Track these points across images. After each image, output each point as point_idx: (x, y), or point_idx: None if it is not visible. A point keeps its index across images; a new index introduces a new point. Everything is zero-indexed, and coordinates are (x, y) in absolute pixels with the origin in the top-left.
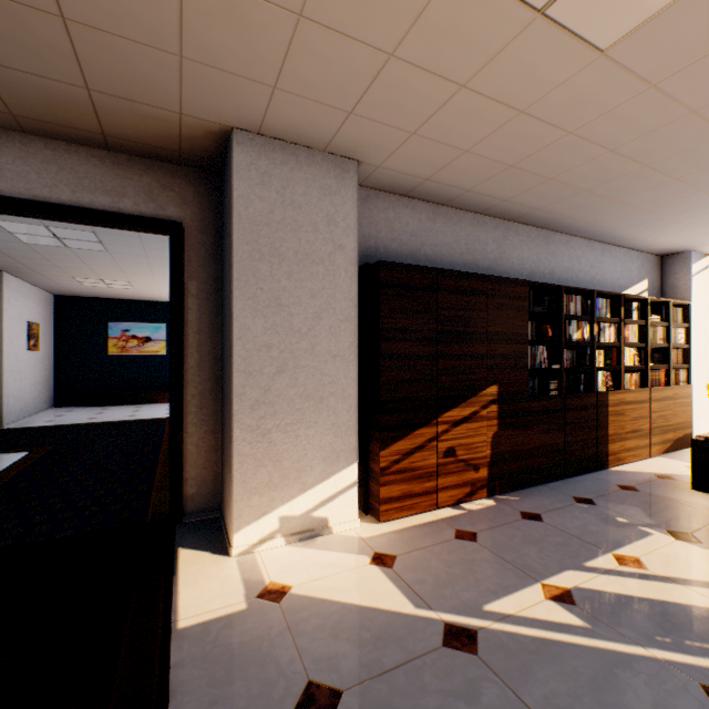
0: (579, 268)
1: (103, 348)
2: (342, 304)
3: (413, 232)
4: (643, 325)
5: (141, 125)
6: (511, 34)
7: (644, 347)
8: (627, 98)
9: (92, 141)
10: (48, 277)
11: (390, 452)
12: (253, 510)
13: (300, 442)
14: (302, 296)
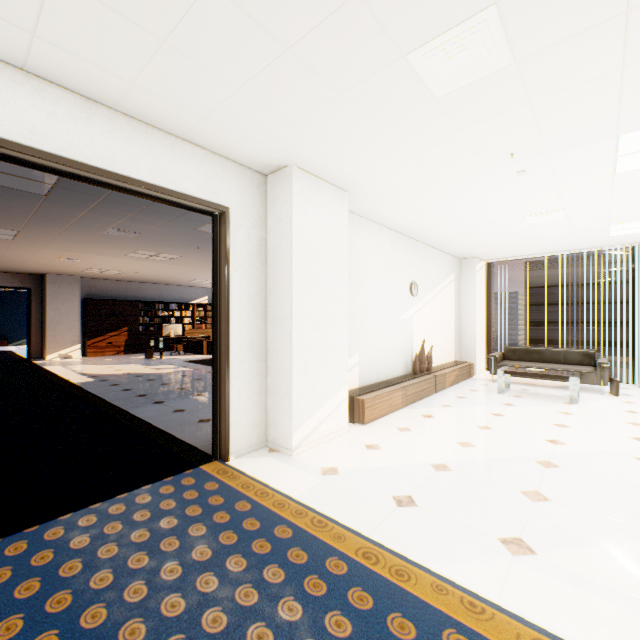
0: (174, 294)
1: None
2: (77, 308)
3: (104, 288)
4: (194, 311)
5: (23, 272)
6: (98, 273)
7: (195, 317)
8: (130, 276)
9: (8, 272)
10: None
11: (91, 342)
12: (52, 352)
13: (65, 338)
14: (65, 307)
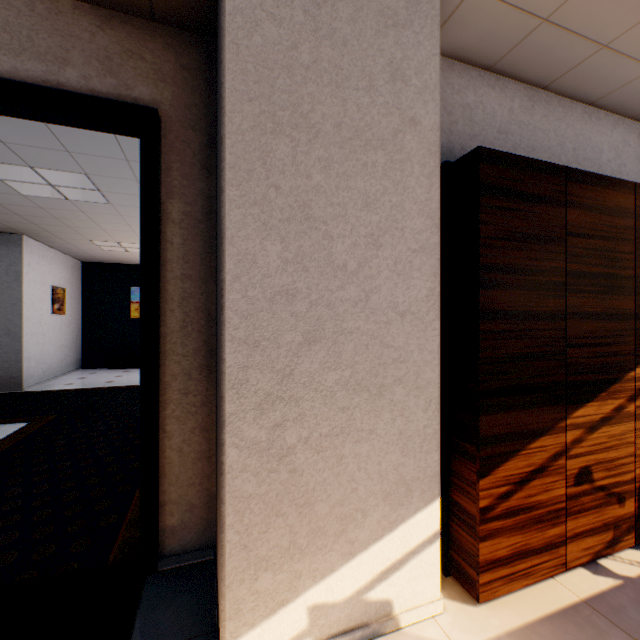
0: None
1: (126, 312)
2: (415, 221)
3: (502, 126)
4: None
5: None
6: None
7: None
8: None
9: None
10: (66, 241)
11: (494, 480)
12: (260, 598)
13: (345, 468)
14: (349, 204)
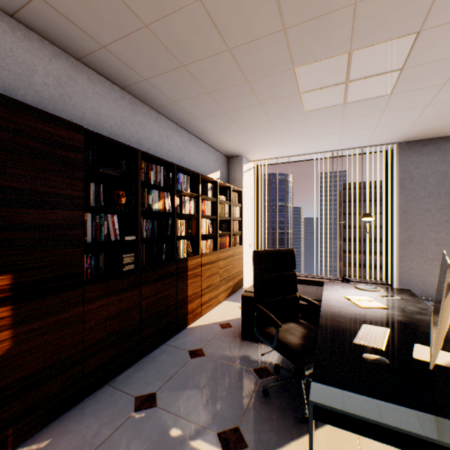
0: (169, 147)
1: None
2: None
3: None
4: (215, 202)
5: None
6: None
7: (216, 219)
8: None
9: None
10: None
11: None
12: None
13: None
14: None
